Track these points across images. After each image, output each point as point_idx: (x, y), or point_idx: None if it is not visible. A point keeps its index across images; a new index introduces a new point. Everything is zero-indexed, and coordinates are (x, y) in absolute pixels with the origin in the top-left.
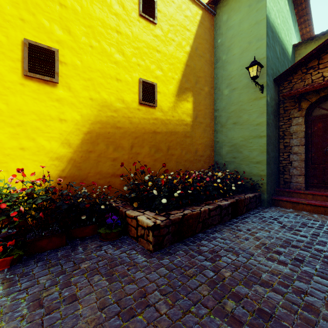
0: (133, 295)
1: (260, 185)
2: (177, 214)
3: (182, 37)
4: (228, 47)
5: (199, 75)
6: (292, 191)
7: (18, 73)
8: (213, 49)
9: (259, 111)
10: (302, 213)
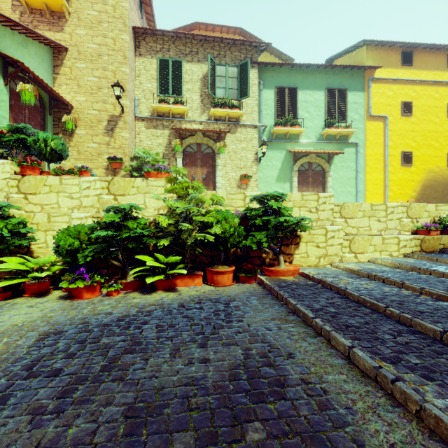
0: None
1: None
2: None
3: None
4: None
5: None
6: None
7: (399, 165)
8: None
9: None
10: None
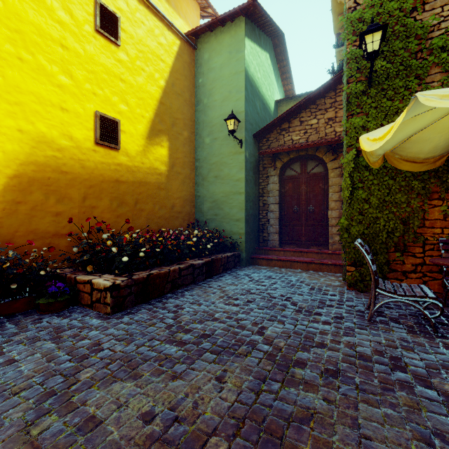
0: (86, 347)
1: (239, 244)
2: (141, 274)
3: (154, 67)
4: (210, 90)
5: (176, 116)
6: (269, 249)
7: None
8: (194, 89)
9: (239, 167)
10: (273, 269)
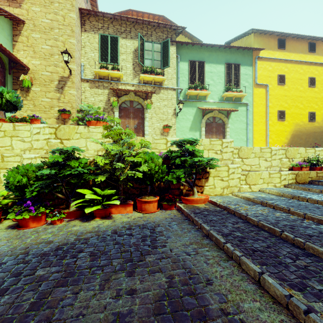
0: None
1: None
2: None
3: None
4: None
5: None
6: None
7: (276, 120)
8: None
9: None
10: None
